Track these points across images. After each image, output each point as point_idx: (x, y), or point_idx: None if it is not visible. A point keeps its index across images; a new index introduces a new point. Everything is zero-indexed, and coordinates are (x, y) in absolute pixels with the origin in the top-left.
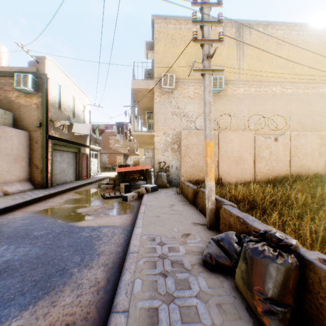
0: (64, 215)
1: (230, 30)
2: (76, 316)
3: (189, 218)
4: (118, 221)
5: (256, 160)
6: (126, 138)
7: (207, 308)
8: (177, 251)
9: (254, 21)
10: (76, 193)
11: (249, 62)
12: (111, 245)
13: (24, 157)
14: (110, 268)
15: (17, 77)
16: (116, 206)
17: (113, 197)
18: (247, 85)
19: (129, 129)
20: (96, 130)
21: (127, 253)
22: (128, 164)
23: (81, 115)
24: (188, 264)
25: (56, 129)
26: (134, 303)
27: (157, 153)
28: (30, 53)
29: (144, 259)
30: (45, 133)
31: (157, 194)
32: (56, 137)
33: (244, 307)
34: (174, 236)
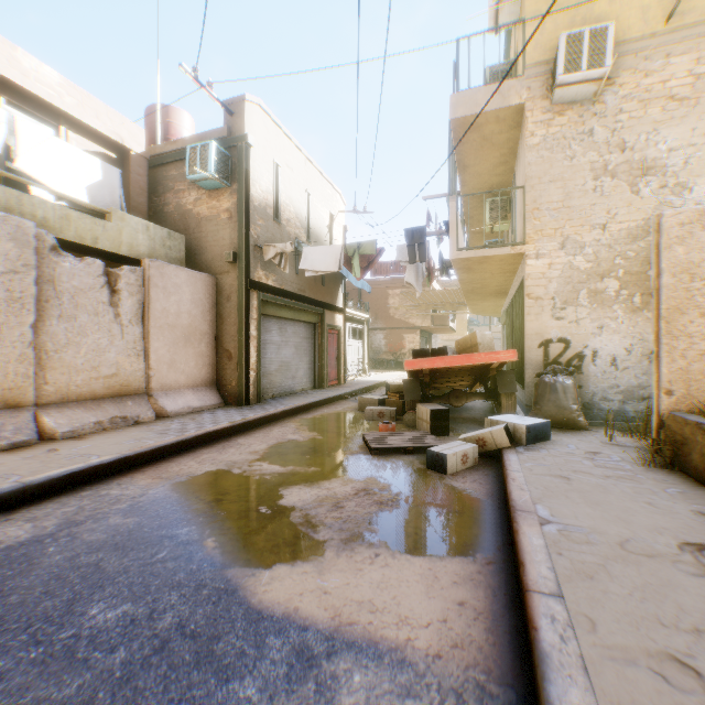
0: (238, 513)
1: None
2: None
3: None
4: (423, 607)
5: None
6: (431, 281)
7: None
8: None
9: None
10: (303, 425)
11: None
12: None
13: (202, 333)
14: None
15: (189, 153)
16: (409, 491)
17: (398, 450)
18: None
19: (440, 254)
20: (352, 258)
21: None
22: (442, 348)
23: (325, 237)
24: None
25: (267, 266)
26: None
27: (535, 310)
28: (212, 91)
29: None
30: (243, 276)
31: (557, 456)
32: (268, 286)
33: None
34: None
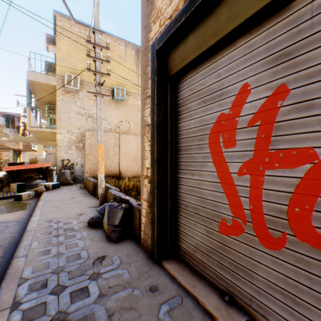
0: None
1: (131, 51)
2: None
3: (87, 204)
4: (12, 217)
5: None
6: (19, 132)
7: (83, 242)
8: (70, 224)
9: None
10: None
11: None
12: (6, 234)
13: None
14: (7, 247)
15: None
16: (8, 205)
17: (2, 199)
18: None
19: (24, 123)
20: None
21: (25, 232)
22: (23, 162)
23: None
24: (77, 228)
25: None
26: (32, 251)
27: (60, 150)
28: None
29: (41, 232)
30: None
31: (59, 190)
32: None
33: (105, 237)
34: (71, 216)
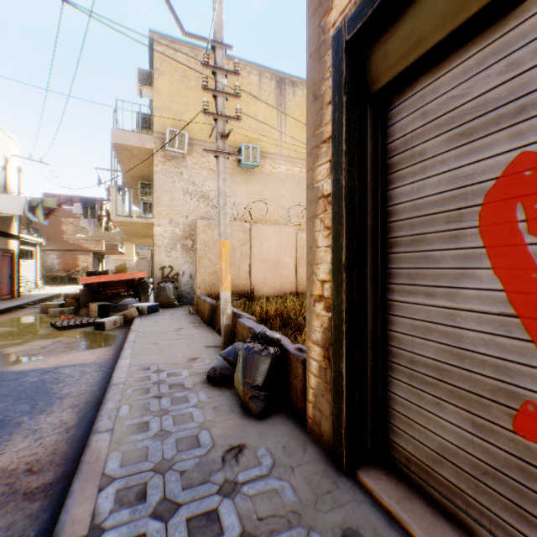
0: None
1: (269, 83)
2: (40, 454)
3: (201, 342)
4: (91, 357)
5: (299, 264)
6: (101, 225)
7: (202, 412)
8: (178, 375)
9: (299, 78)
10: None
11: (293, 132)
12: (81, 386)
13: None
14: (83, 408)
15: None
16: (85, 338)
17: (78, 327)
18: (291, 162)
19: (107, 210)
20: (38, 208)
21: (109, 386)
22: (106, 271)
23: (1, 176)
24: (189, 384)
25: None
26: (120, 423)
27: (158, 252)
28: None
29: (133, 388)
30: None
31: (158, 316)
32: None
33: (239, 405)
34: (178, 362)
